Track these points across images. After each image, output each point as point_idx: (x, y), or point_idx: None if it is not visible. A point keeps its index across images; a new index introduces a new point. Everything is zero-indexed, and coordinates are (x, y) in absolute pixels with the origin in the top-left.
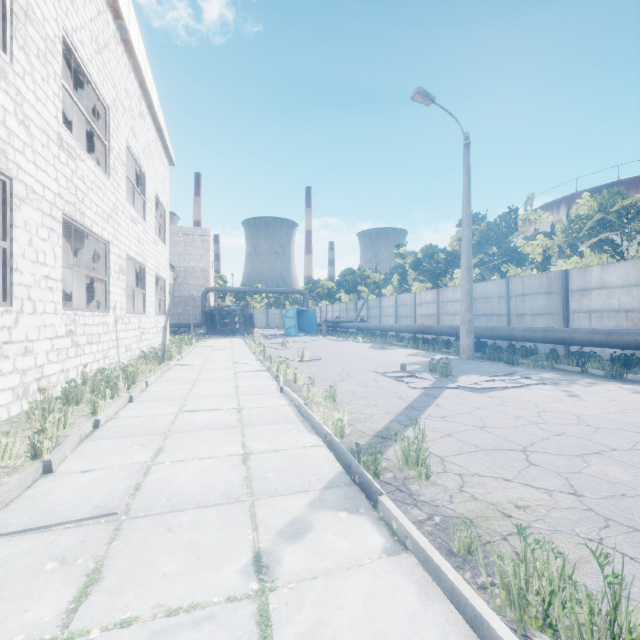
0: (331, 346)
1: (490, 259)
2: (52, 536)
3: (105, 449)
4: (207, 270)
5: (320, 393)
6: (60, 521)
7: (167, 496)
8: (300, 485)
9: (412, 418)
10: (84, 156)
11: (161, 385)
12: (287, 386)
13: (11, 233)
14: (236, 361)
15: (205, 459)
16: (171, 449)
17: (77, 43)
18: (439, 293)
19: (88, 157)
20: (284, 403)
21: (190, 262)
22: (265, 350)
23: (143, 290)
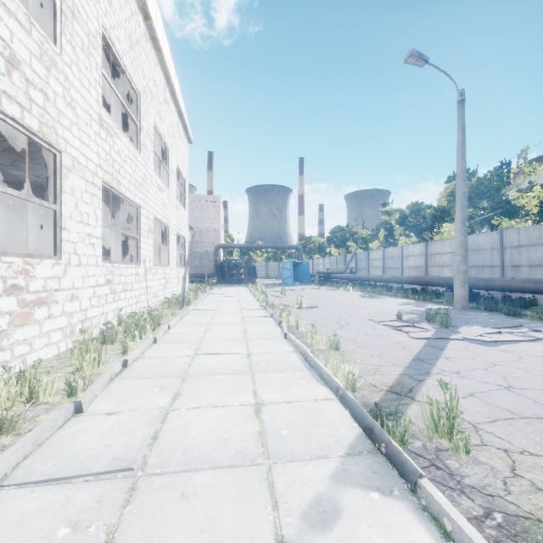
0: (325, 294)
1: (480, 213)
2: (71, 490)
3: (130, 390)
4: (218, 230)
5: (323, 341)
6: (80, 473)
7: (182, 450)
8: (318, 448)
9: (423, 372)
10: (120, 134)
11: (180, 328)
12: (290, 332)
13: (60, 197)
14: (243, 307)
15: (219, 407)
16: (187, 394)
17: (114, 39)
18: (427, 246)
19: (123, 135)
20: (289, 349)
21: (204, 224)
22: (267, 297)
23: (167, 246)
